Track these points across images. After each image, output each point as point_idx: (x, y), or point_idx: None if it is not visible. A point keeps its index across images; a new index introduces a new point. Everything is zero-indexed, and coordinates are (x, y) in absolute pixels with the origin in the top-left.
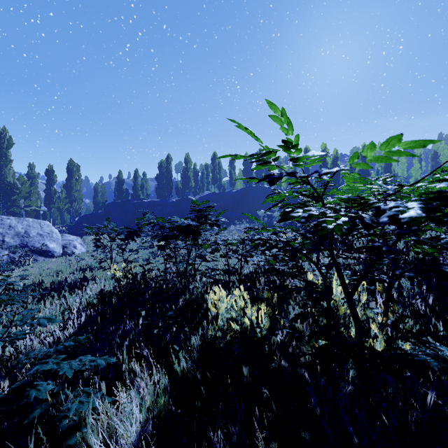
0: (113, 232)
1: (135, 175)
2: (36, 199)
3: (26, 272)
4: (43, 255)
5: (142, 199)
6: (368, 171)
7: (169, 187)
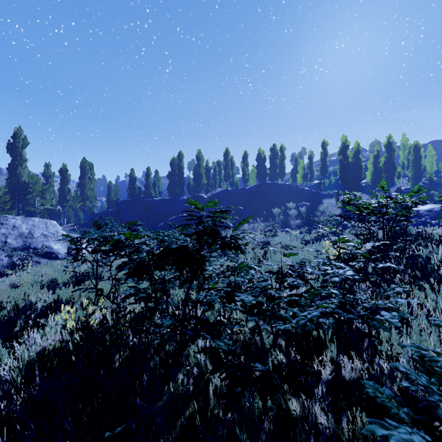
0: (94, 241)
1: (147, 173)
2: (51, 197)
3: (19, 279)
4: (46, 257)
5: (153, 197)
6: (394, 164)
7: (180, 185)
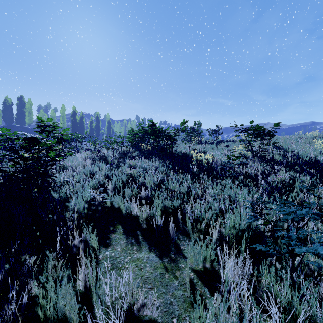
0: None
1: None
2: None
3: None
4: None
5: None
6: (100, 128)
7: None
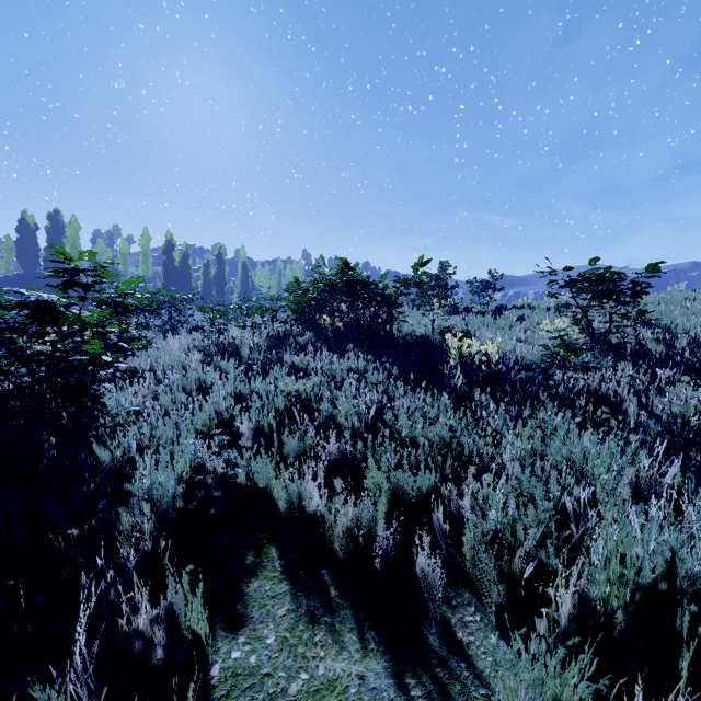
0: None
1: None
2: None
3: None
4: None
5: None
6: (225, 278)
7: None
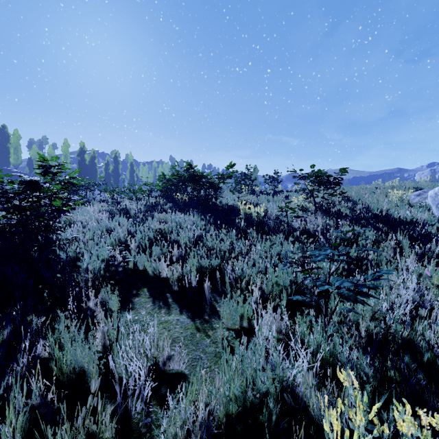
0: None
1: None
2: None
3: None
4: None
5: None
6: (119, 172)
7: None
